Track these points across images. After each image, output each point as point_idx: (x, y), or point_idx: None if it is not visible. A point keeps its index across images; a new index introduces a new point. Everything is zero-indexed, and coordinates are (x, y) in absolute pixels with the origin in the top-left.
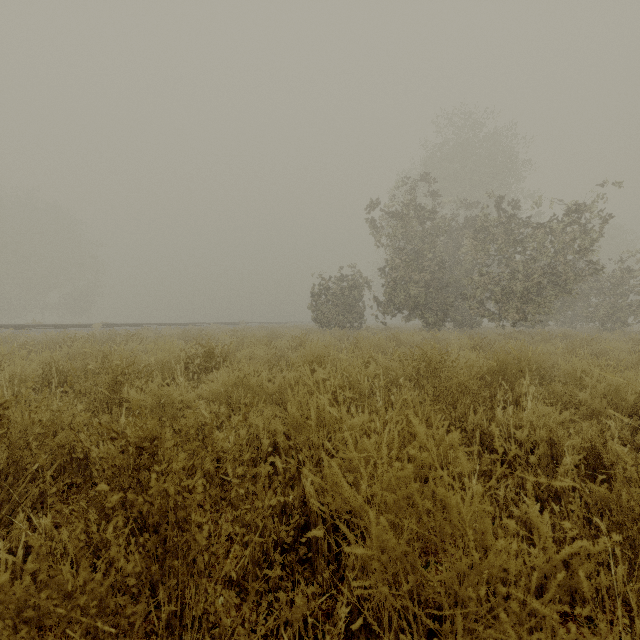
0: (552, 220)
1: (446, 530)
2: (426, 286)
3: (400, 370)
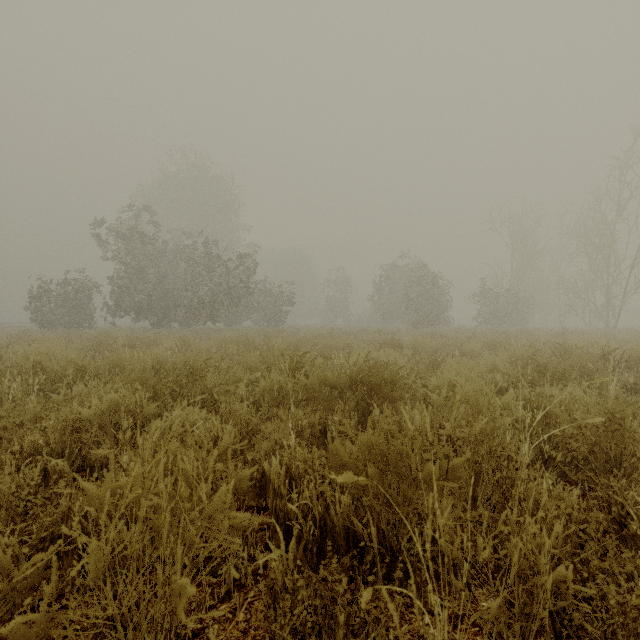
0: (227, 260)
1: (55, 352)
2: (149, 295)
3: (83, 345)
